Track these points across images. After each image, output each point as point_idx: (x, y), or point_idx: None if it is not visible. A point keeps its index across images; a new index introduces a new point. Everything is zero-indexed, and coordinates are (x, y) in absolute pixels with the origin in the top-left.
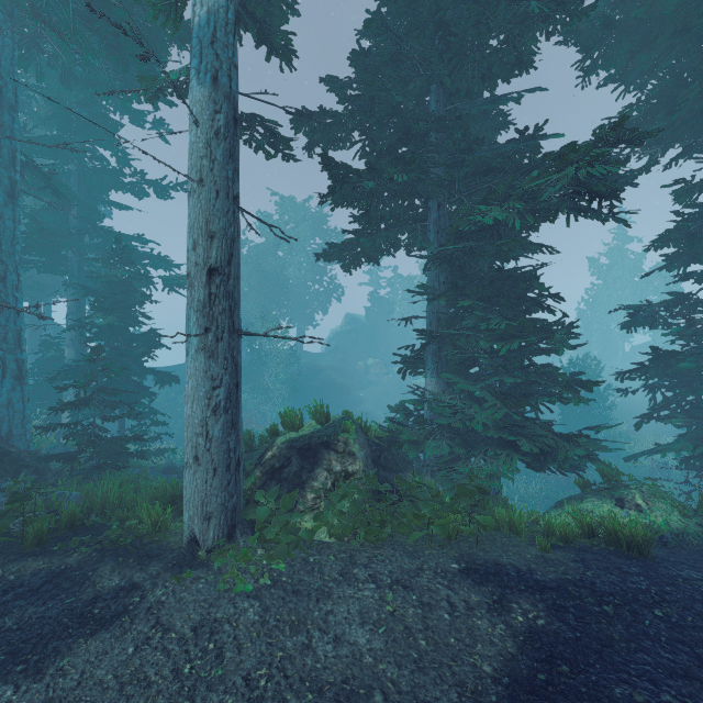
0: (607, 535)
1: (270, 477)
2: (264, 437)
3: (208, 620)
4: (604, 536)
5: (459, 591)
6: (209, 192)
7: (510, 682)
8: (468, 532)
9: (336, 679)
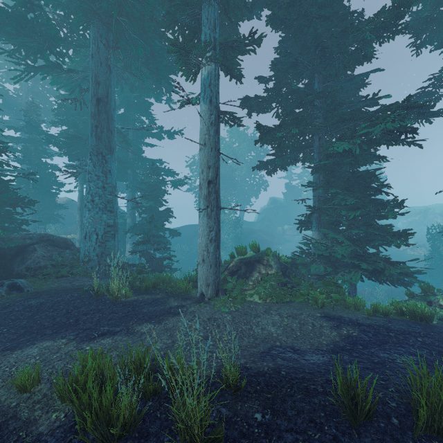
0: (410, 313)
1: (232, 274)
2: (226, 261)
3: (212, 317)
4: (408, 314)
5: (318, 321)
6: (208, 149)
7: (333, 347)
8: (327, 303)
9: (262, 338)
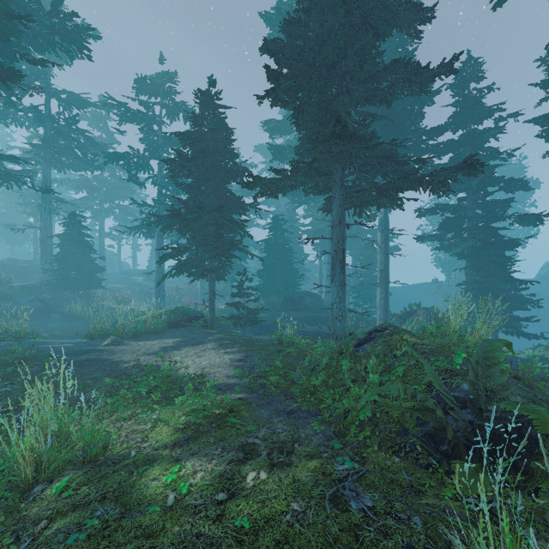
0: None
1: (399, 318)
2: None
3: None
4: None
5: None
6: (381, 255)
7: None
8: None
9: None
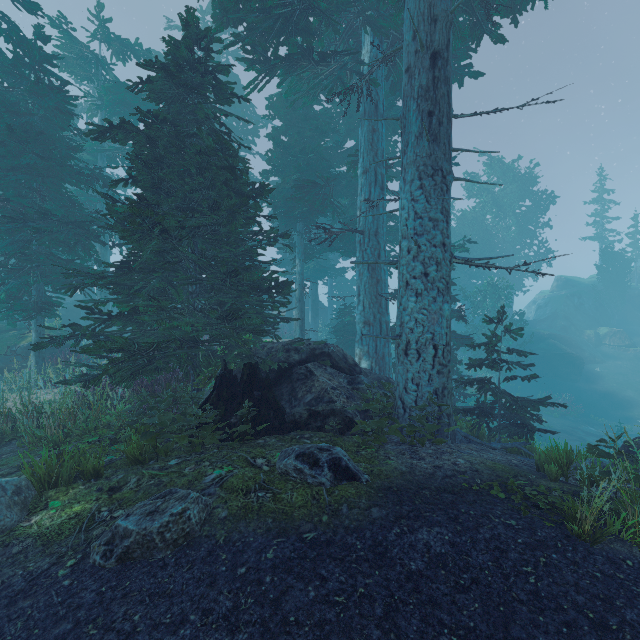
0: None
1: None
2: None
3: None
4: None
5: None
6: None
7: None
8: None
9: None
